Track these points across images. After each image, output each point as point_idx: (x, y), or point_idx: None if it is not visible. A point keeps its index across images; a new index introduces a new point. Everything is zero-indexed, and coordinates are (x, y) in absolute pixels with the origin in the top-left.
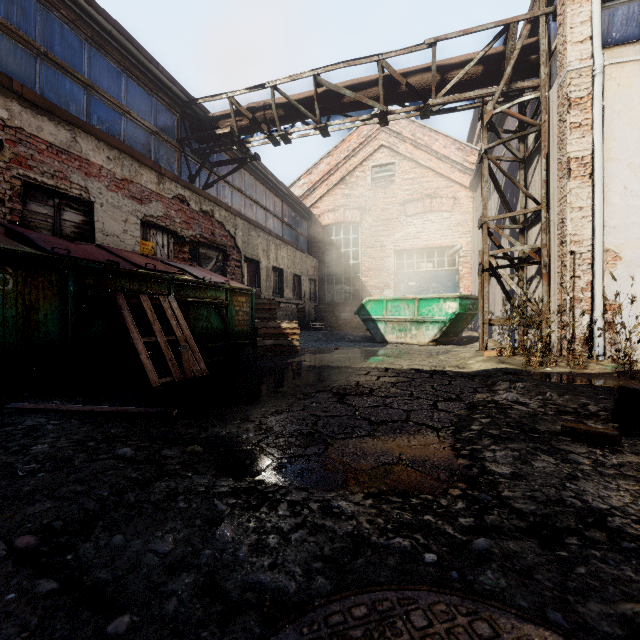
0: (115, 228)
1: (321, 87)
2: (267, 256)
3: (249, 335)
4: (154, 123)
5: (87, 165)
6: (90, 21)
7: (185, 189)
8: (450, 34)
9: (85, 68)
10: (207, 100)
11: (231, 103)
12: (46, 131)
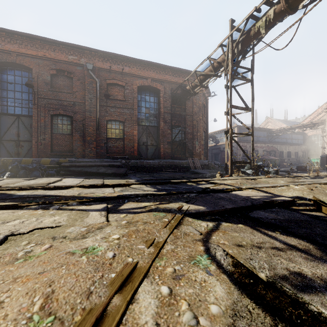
0: (260, 152)
1: (292, 126)
2: (285, 150)
3: (278, 165)
4: (263, 135)
5: (257, 146)
6: (257, 129)
7: (268, 144)
8: (312, 121)
9: (256, 134)
10: (272, 130)
11: (276, 130)
12: (255, 145)
